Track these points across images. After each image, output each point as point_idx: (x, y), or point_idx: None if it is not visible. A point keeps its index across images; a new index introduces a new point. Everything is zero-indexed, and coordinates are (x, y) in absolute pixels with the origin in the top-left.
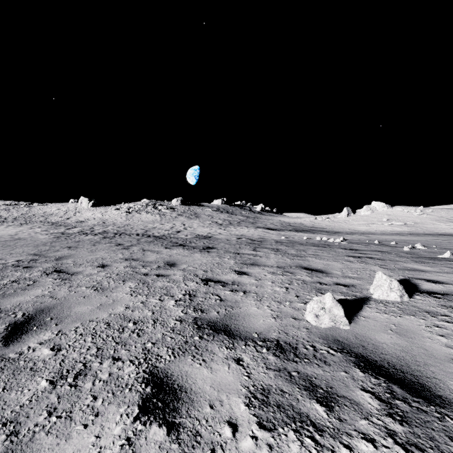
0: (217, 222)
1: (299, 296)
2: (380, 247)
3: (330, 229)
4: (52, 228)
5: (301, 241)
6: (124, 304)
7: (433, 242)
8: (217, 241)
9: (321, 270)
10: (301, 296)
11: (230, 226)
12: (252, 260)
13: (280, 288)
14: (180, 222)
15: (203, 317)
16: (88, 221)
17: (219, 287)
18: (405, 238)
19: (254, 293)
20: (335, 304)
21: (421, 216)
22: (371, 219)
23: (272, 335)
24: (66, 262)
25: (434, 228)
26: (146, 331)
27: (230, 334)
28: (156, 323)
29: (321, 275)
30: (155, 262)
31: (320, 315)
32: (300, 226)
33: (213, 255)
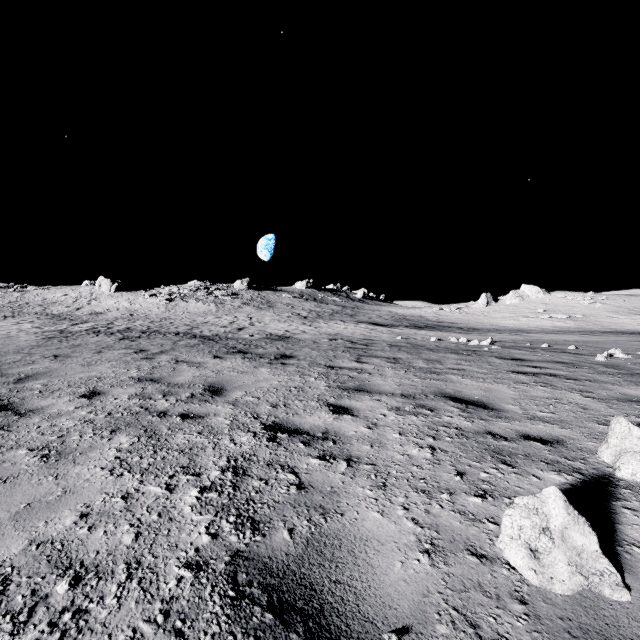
0: (300, 314)
1: (464, 474)
2: (556, 355)
3: (464, 325)
4: (49, 324)
5: (428, 343)
6: (84, 501)
7: (630, 345)
8: (299, 345)
9: (483, 403)
10: (469, 474)
11: (319, 320)
12: (356, 381)
13: (419, 449)
14: (246, 314)
15: (254, 551)
16: (108, 312)
17: (298, 446)
18: (582, 339)
19: (369, 464)
20: (573, 519)
21: (592, 305)
22: (521, 310)
23: (436, 638)
24: (31, 386)
25: (612, 323)
26: (90, 620)
27: (320, 632)
28: (131, 581)
29: (487, 415)
30: (188, 386)
31: (543, 550)
32: (420, 320)
33: (290, 371)
